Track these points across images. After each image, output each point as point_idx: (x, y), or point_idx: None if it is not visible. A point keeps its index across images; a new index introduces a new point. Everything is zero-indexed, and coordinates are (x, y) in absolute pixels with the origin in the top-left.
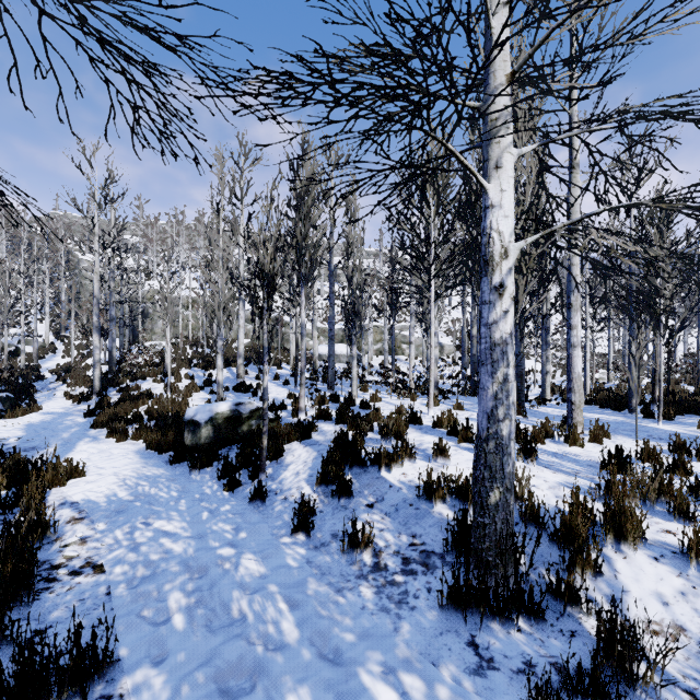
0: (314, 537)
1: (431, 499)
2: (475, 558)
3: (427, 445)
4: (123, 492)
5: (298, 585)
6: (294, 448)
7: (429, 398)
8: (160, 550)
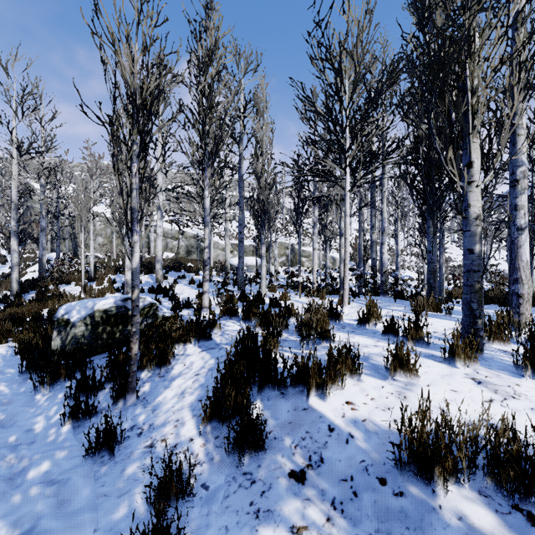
0: None
1: (427, 472)
2: None
3: (365, 350)
4: None
5: None
6: (188, 354)
7: (343, 295)
8: None
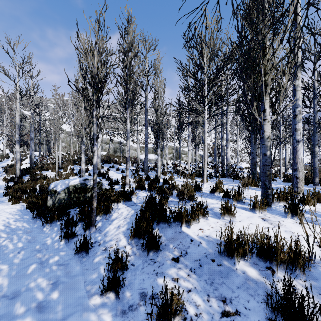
0: (123, 297)
1: (232, 256)
2: None
3: (212, 205)
4: None
5: None
6: (119, 208)
7: (203, 177)
8: None
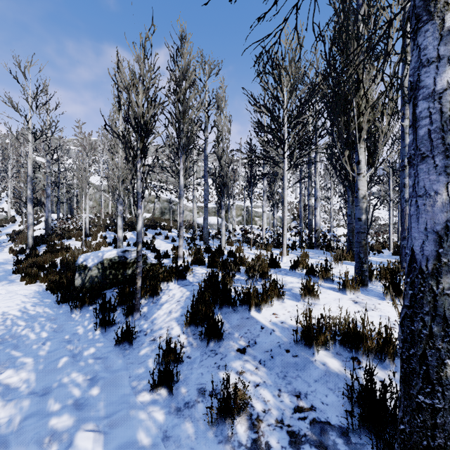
0: (177, 393)
1: (311, 345)
2: None
3: (291, 285)
4: None
5: None
6: (170, 289)
7: (283, 248)
8: None
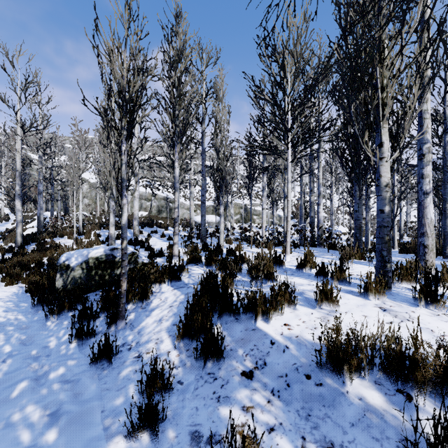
0: (163, 438)
1: (339, 369)
2: None
3: (301, 288)
4: None
5: None
6: (163, 291)
7: (286, 246)
8: None
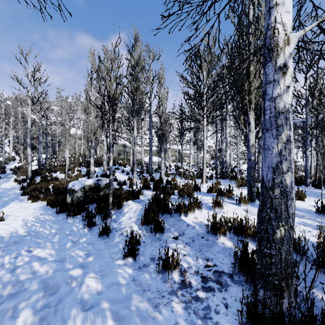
0: (138, 260)
1: (216, 233)
2: (262, 280)
3: (206, 201)
4: (22, 230)
5: (124, 302)
6: (129, 204)
7: (203, 178)
8: (29, 272)
